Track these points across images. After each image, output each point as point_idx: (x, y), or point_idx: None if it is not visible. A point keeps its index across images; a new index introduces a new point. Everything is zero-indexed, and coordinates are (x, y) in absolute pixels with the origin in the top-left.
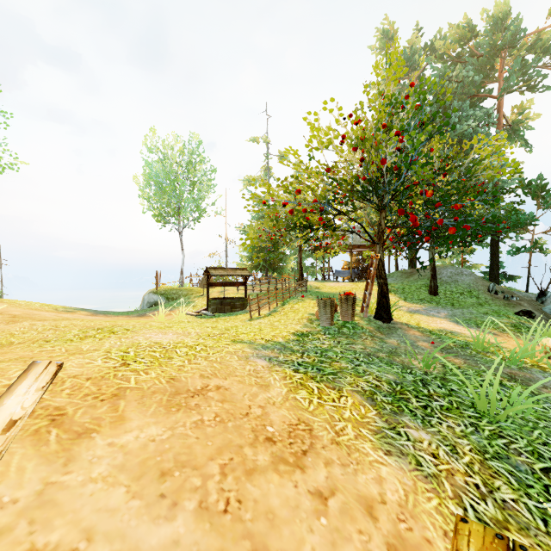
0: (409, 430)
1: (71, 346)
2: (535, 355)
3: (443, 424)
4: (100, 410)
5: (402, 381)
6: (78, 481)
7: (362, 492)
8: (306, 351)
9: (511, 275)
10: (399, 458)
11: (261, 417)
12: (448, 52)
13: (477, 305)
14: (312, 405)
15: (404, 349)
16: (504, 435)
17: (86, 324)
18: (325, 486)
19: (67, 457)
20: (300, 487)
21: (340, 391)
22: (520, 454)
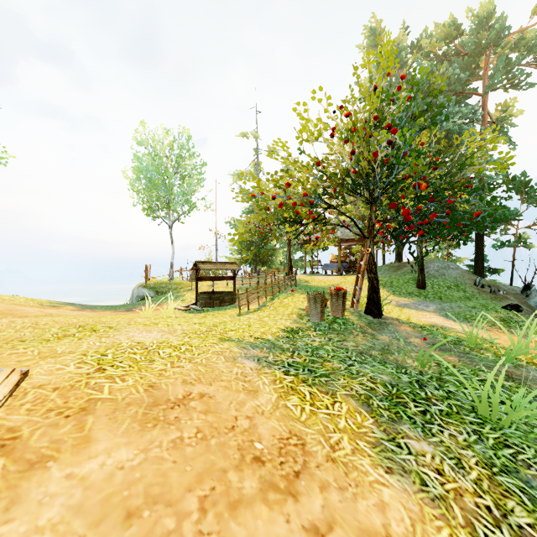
0: (410, 442)
1: (45, 347)
2: (529, 352)
3: (445, 433)
4: (62, 429)
5: (398, 383)
6: (20, 533)
7: (364, 525)
8: (296, 350)
9: (495, 269)
10: (402, 477)
11: (248, 430)
12: (434, 50)
13: (464, 298)
14: (304, 413)
15: (396, 347)
16: (509, 444)
17: (68, 320)
18: (321, 519)
19: (11, 498)
20: (293, 522)
21: (334, 396)
22: (529, 466)
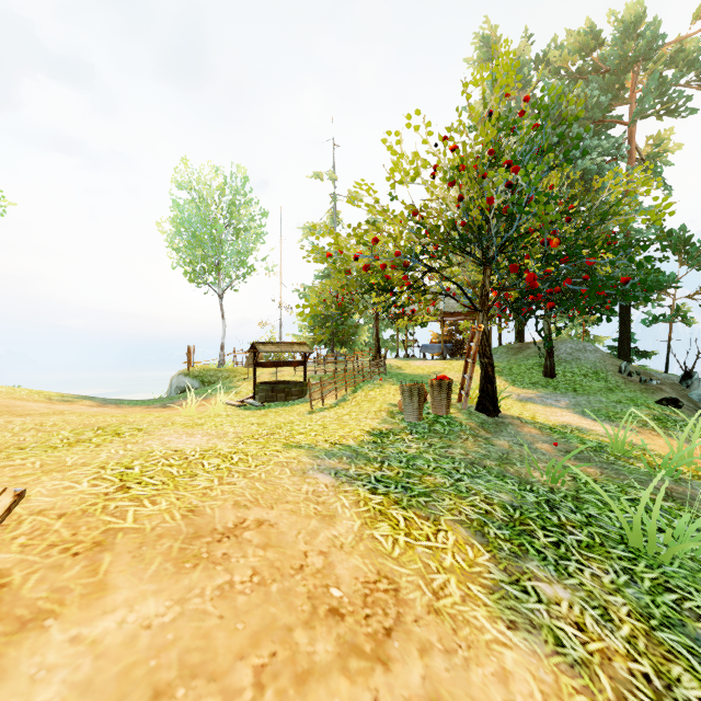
0: (539, 585)
1: (50, 458)
2: (693, 462)
3: (586, 572)
4: (68, 573)
5: (521, 504)
6: None
7: None
8: (386, 460)
9: (645, 351)
10: (530, 634)
11: (322, 571)
12: (566, 65)
13: (606, 390)
14: (397, 546)
15: (518, 455)
16: (671, 586)
17: (84, 420)
18: (421, 696)
19: None
20: (383, 700)
21: (436, 522)
22: (699, 617)
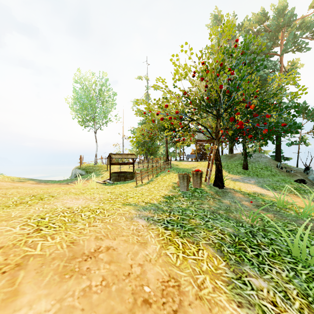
0: (251, 279)
1: (4, 212)
2: None
3: (273, 271)
4: None
5: (238, 233)
6: None
7: None
8: (172, 211)
9: (287, 157)
10: (249, 310)
11: (140, 276)
12: (252, 28)
13: (271, 175)
14: (178, 259)
15: (234, 207)
16: None
17: (27, 191)
18: None
19: None
20: None
21: (198, 245)
22: None
